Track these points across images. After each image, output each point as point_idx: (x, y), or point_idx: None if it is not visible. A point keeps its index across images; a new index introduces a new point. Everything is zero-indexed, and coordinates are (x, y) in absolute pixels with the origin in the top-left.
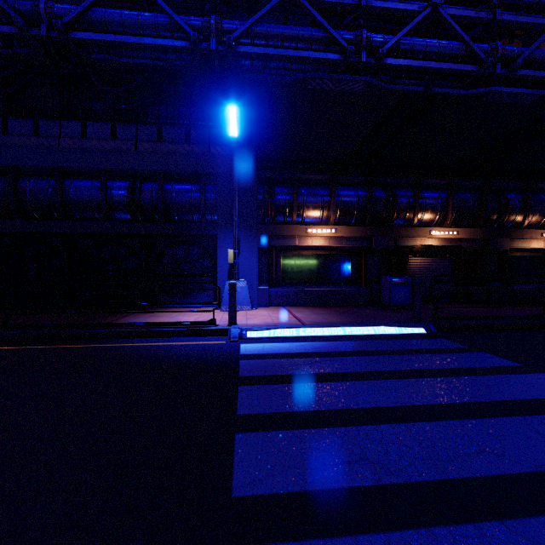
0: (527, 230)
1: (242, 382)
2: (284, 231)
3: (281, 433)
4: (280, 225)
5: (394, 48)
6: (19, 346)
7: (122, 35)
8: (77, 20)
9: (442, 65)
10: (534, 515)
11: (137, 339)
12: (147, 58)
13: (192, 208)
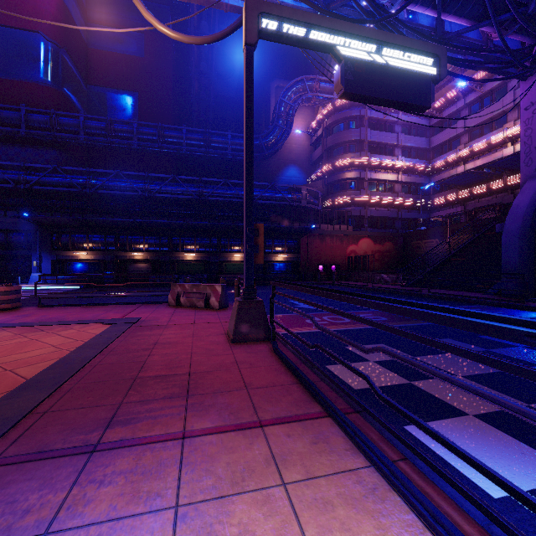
0: (178, 253)
1: None
2: (63, 253)
3: None
4: (61, 251)
5: (102, 186)
6: None
7: None
8: None
9: (123, 193)
10: None
11: None
12: None
13: (22, 243)
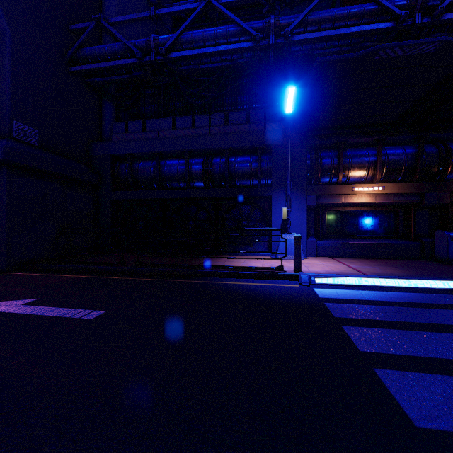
0: None
1: (342, 323)
2: (331, 190)
3: (419, 374)
4: (327, 185)
5: None
6: (150, 278)
7: (203, 48)
8: (173, 44)
9: None
10: None
11: (225, 278)
12: (217, 61)
13: (250, 175)
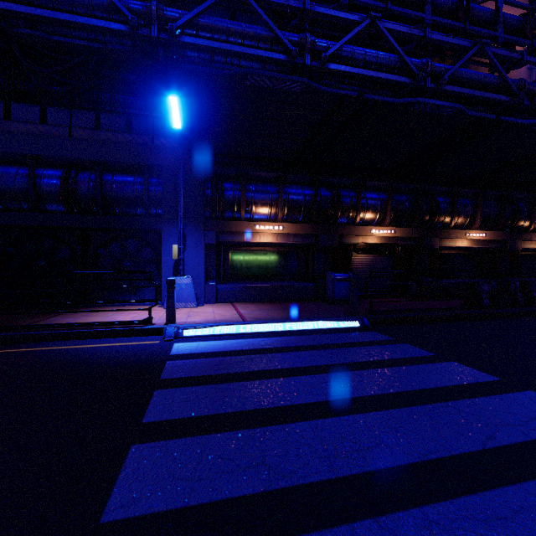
0: (453, 230)
1: (160, 386)
2: (232, 227)
3: (183, 440)
4: (228, 221)
5: (337, 54)
6: None
7: (50, 10)
8: None
9: (380, 74)
10: (407, 508)
11: (59, 341)
12: (83, 38)
13: (134, 201)
